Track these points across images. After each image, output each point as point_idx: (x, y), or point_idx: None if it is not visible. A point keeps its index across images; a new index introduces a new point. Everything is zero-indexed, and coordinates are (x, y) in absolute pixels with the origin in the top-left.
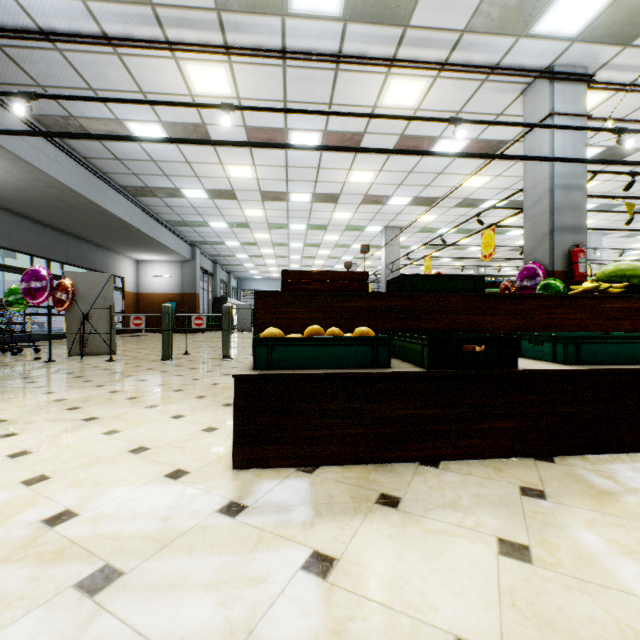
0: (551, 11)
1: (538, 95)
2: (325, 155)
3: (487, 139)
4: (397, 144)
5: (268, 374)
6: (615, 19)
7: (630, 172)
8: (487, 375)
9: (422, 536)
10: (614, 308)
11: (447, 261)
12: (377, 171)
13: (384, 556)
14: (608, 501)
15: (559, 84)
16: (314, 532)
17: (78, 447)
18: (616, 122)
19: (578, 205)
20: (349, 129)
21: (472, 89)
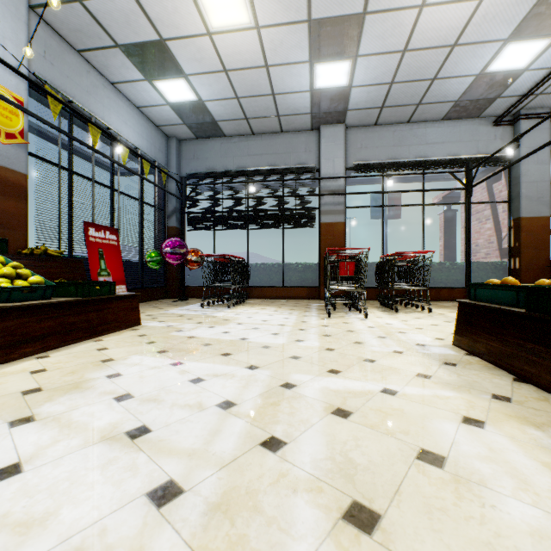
0: None
1: None
2: None
3: None
4: None
5: (461, 301)
6: None
7: None
8: None
9: (422, 364)
10: None
11: None
12: None
13: (406, 358)
14: (515, 419)
15: None
16: (413, 352)
17: (447, 328)
18: None
19: None
20: None
21: None
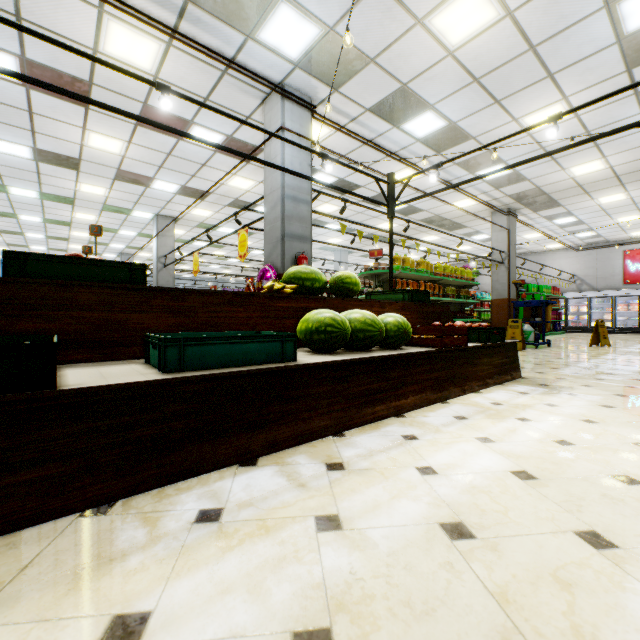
0: (271, 23)
1: (274, 107)
2: (36, 95)
3: (243, 140)
4: (143, 114)
5: None
6: (323, 60)
7: (343, 199)
8: (4, 403)
9: None
10: (284, 307)
11: (235, 262)
12: (126, 142)
13: None
14: (89, 581)
15: (289, 103)
16: None
17: None
18: (341, 158)
19: (304, 217)
20: (65, 69)
21: (214, 77)
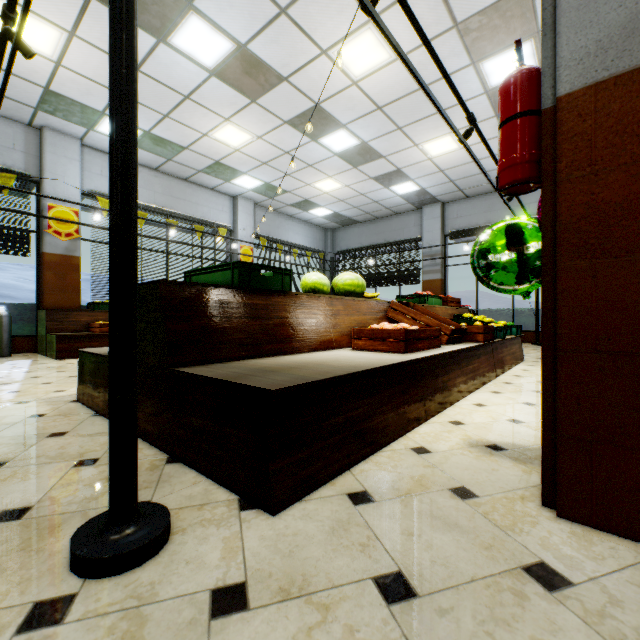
0: None
1: None
2: None
3: None
4: None
5: None
6: None
7: None
8: None
9: None
10: None
11: None
12: None
13: None
14: None
15: None
16: None
17: None
18: None
19: None
20: None
21: None
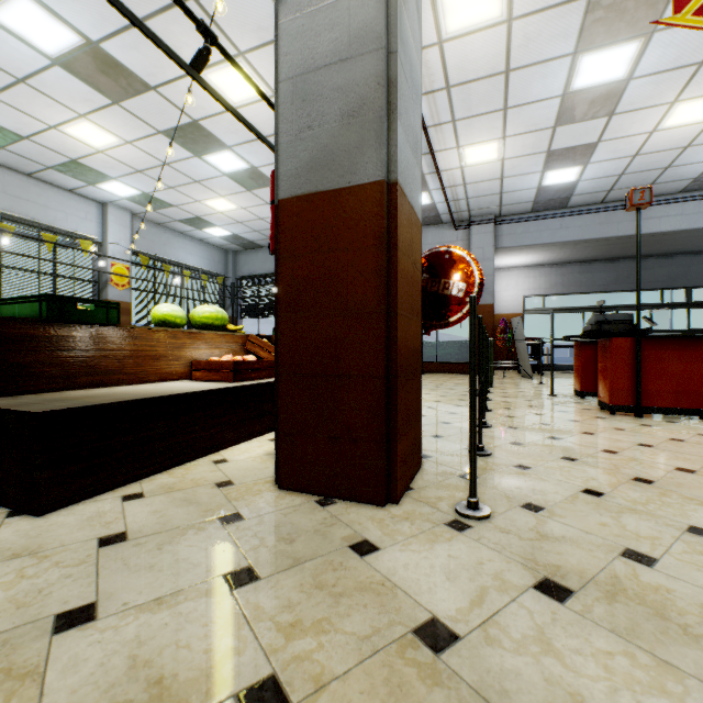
0: None
1: None
2: None
3: None
4: None
5: None
6: None
7: None
8: None
9: None
10: None
11: None
12: None
13: None
14: None
15: None
16: None
17: None
18: None
19: None
20: (574, 24)
21: None
